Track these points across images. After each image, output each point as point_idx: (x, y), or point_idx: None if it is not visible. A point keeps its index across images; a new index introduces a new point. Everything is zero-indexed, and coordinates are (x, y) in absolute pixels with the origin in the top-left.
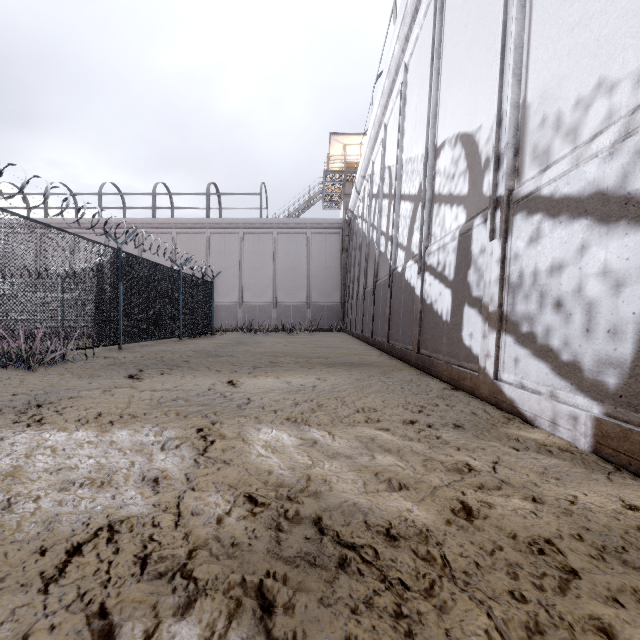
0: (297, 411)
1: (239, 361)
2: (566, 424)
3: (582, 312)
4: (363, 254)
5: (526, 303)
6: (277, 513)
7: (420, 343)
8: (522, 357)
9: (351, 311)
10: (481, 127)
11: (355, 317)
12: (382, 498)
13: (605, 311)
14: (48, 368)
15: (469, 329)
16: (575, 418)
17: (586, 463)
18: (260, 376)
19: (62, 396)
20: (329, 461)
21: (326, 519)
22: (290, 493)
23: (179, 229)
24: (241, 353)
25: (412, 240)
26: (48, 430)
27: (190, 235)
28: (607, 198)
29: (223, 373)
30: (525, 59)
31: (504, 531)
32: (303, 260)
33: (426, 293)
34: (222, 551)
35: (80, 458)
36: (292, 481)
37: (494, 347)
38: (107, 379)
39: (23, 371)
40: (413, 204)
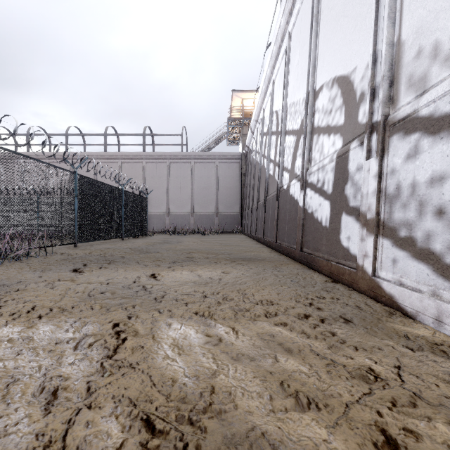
0: (205, 304)
1: (163, 257)
2: None
3: None
4: (256, 177)
5: (404, 211)
6: None
7: (303, 243)
8: (400, 258)
9: (247, 218)
10: (356, 68)
11: (250, 223)
12: (292, 422)
13: None
14: (13, 263)
15: (347, 233)
16: None
17: None
18: (177, 270)
19: (11, 289)
20: (233, 365)
21: None
22: (192, 415)
23: (123, 159)
24: (165, 250)
25: (295, 164)
26: None
27: (131, 164)
28: None
29: (148, 267)
30: (399, 4)
31: None
32: (213, 182)
33: (307, 204)
34: None
35: None
36: (195, 395)
37: (372, 249)
38: (55, 272)
39: None
40: (296, 137)
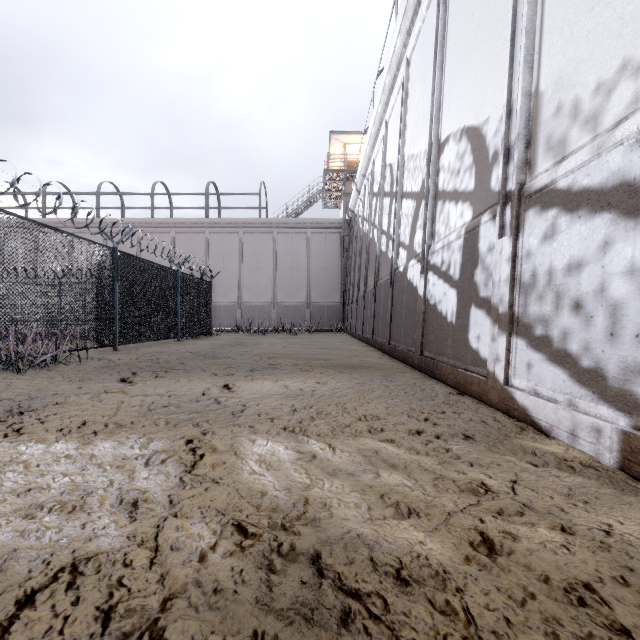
0: (295, 419)
1: (236, 363)
2: (588, 436)
3: (605, 314)
4: (363, 254)
5: (540, 304)
6: (269, 548)
7: (423, 345)
8: (536, 362)
9: (351, 311)
10: (488, 119)
11: (355, 317)
12: (390, 527)
13: (633, 313)
14: (39, 371)
15: (476, 331)
16: (598, 430)
17: (614, 482)
18: (257, 380)
19: (48, 402)
20: (329, 480)
21: (326, 556)
22: (285, 521)
23: (178, 229)
24: (239, 355)
25: (414, 239)
26: (25, 442)
27: (189, 235)
28: (634, 189)
29: (219, 376)
30: (537, 45)
31: (534, 572)
32: (303, 260)
33: (429, 293)
34: (202, 600)
35: (54, 476)
36: (288, 505)
37: (504, 351)
38: (98, 383)
39: (12, 374)
40: (415, 202)
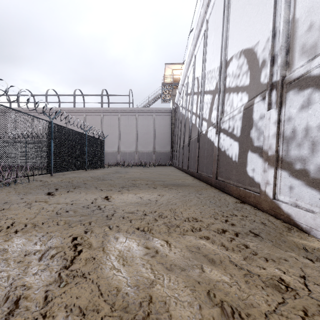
0: (145, 221)
1: (114, 183)
2: None
3: None
4: (182, 125)
5: (299, 149)
6: None
7: (217, 173)
8: (296, 186)
9: (176, 155)
10: (258, 42)
11: (178, 158)
12: None
13: None
14: (4, 188)
15: (252, 166)
16: None
17: None
18: (125, 193)
19: None
20: (167, 275)
21: None
22: None
23: (87, 113)
24: (117, 178)
25: (211, 115)
26: None
27: (93, 116)
28: None
29: (103, 191)
30: None
31: None
32: (151, 129)
33: (221, 145)
34: None
35: None
36: (135, 305)
37: (273, 178)
38: (34, 195)
39: None
40: (212, 95)
